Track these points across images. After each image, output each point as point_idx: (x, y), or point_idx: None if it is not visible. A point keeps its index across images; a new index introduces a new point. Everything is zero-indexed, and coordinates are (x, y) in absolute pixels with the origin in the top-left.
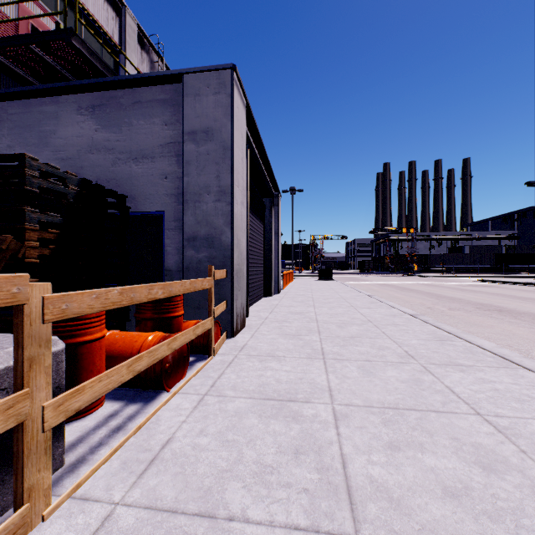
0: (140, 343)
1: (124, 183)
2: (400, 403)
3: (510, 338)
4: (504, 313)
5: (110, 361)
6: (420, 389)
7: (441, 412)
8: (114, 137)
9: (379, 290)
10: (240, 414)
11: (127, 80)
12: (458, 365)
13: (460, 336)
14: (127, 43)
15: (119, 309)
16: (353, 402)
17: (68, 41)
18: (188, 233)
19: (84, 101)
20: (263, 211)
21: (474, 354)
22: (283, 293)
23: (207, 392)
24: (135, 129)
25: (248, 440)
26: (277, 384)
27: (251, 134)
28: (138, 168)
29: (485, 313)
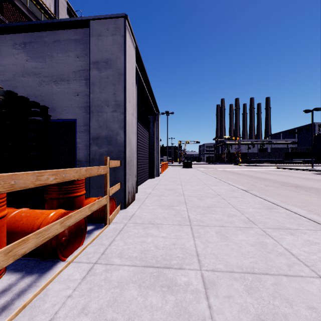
0: (41, 220)
1: (47, 98)
2: (255, 267)
3: (309, 205)
4: (298, 188)
5: (13, 236)
6: (267, 251)
7: (290, 276)
8: (40, 65)
9: (220, 174)
10: (122, 284)
11: (48, 24)
12: (287, 229)
13: (280, 205)
14: (60, 13)
15: (41, 189)
16: (217, 267)
17: (11, 2)
18: (93, 134)
19: (18, 39)
20: (149, 124)
21: (294, 219)
22: (161, 176)
23: (97, 260)
24: (55, 60)
25: (126, 320)
26: (155, 250)
27: (139, 70)
28: (57, 88)
29: (287, 188)
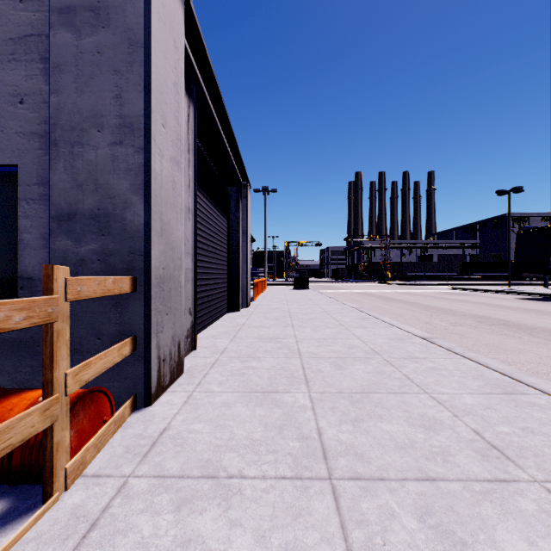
0: None
1: None
2: None
3: None
4: (513, 328)
5: None
6: None
7: None
8: None
9: (361, 300)
10: None
11: None
12: None
13: (527, 382)
14: None
15: None
16: None
17: None
18: (58, 205)
19: None
20: (227, 203)
21: None
22: (254, 307)
23: None
24: None
25: None
26: None
27: (201, 74)
28: None
29: (493, 328)
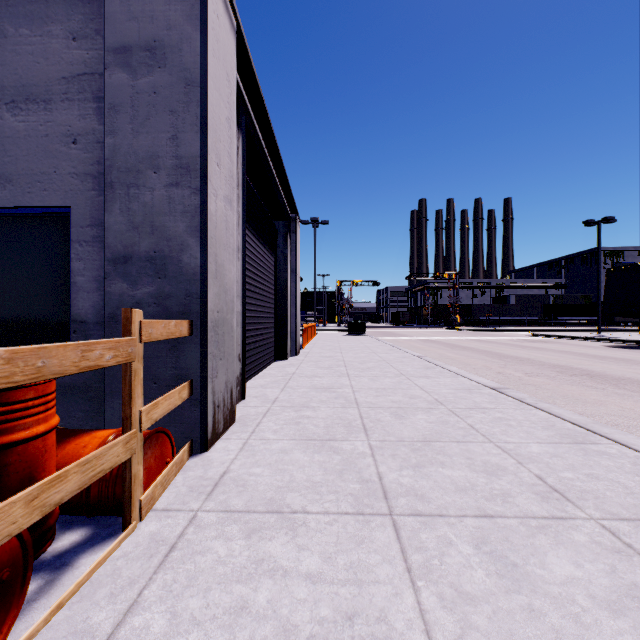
0: None
1: None
2: None
3: None
4: (597, 379)
5: None
6: None
7: None
8: None
9: (425, 348)
10: None
11: None
12: None
13: (599, 432)
14: None
15: None
16: None
17: None
18: (114, 248)
19: None
20: (275, 239)
21: None
22: (303, 355)
23: None
24: (10, 45)
25: None
26: None
27: (250, 102)
28: (17, 121)
29: (574, 379)
